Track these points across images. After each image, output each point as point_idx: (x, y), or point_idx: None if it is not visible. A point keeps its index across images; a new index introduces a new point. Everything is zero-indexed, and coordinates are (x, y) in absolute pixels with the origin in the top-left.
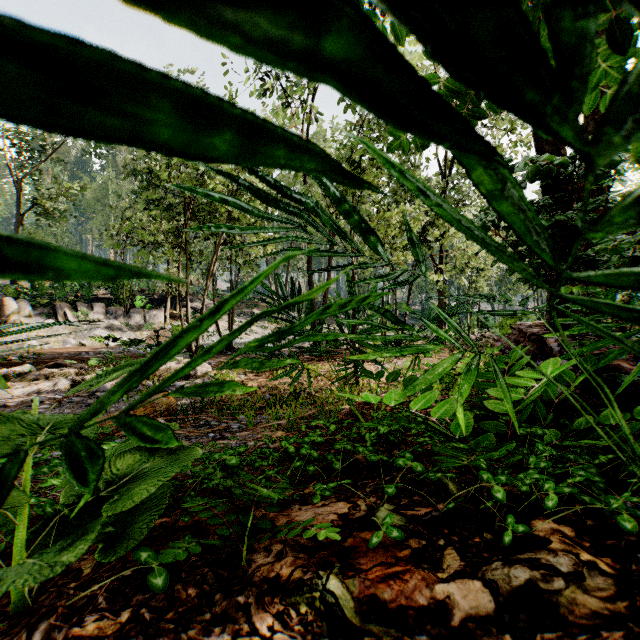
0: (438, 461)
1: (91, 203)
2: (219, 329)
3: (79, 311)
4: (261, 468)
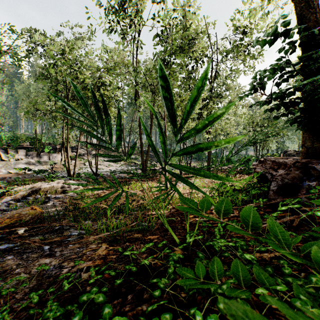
0: None
1: (21, 95)
2: (89, 163)
3: (9, 154)
4: None
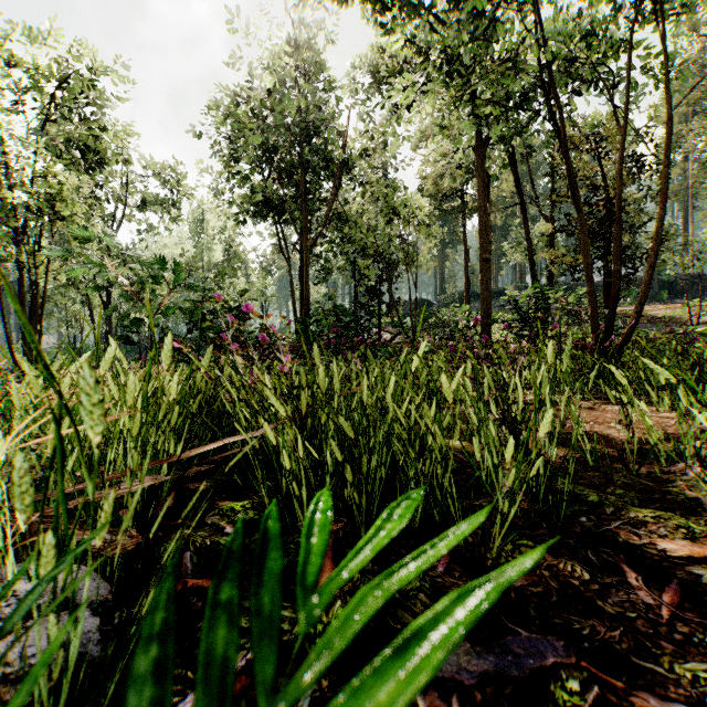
0: None
1: None
2: None
3: None
4: None
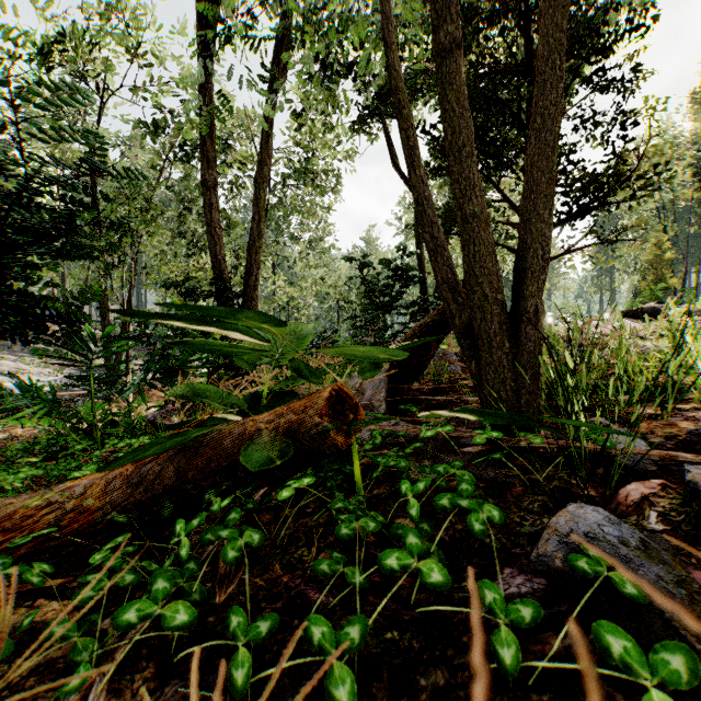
0: (64, 448)
1: None
2: None
3: None
4: None
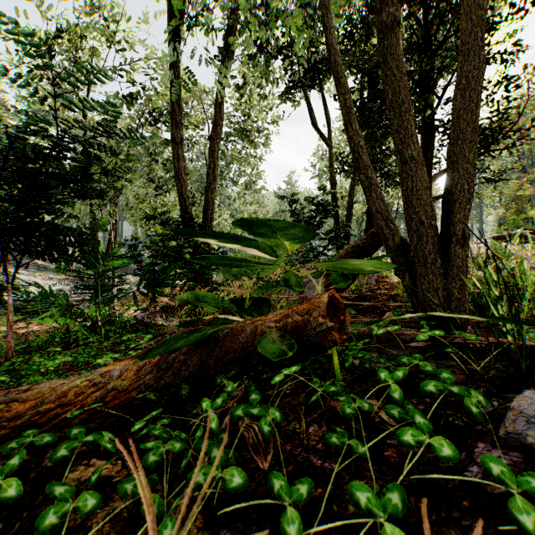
0: (74, 340)
1: None
2: None
3: None
4: (2, 358)
